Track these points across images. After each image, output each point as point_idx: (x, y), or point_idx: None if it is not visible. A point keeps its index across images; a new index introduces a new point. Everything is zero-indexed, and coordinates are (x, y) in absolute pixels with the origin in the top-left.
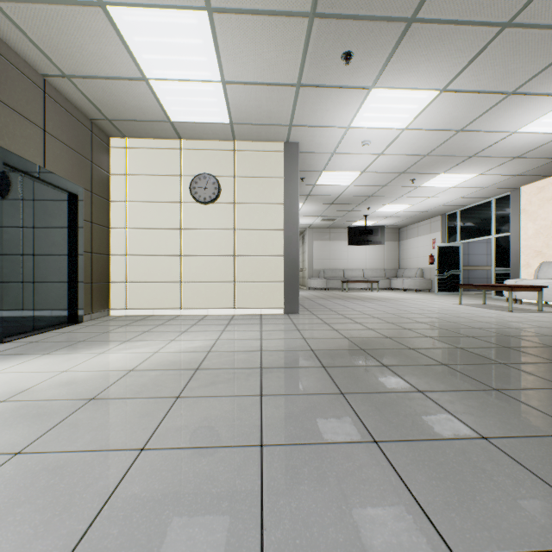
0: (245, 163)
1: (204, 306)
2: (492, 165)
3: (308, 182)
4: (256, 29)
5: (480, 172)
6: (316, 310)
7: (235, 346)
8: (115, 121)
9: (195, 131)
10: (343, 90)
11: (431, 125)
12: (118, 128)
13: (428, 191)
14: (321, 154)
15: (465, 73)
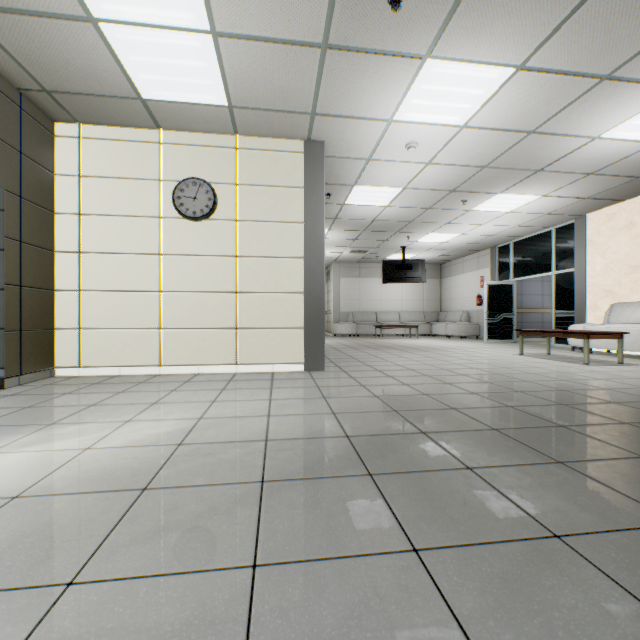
0: (251, 166)
1: (194, 362)
2: (560, 183)
3: (335, 200)
4: None
5: (545, 193)
6: (346, 365)
7: (226, 431)
8: (57, 93)
9: (179, 117)
10: (387, 58)
11: (497, 122)
12: (64, 106)
13: (480, 217)
14: (353, 161)
15: (553, 41)
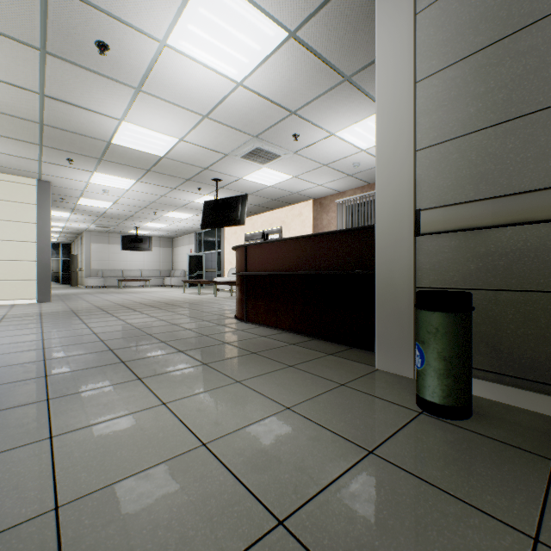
0: None
1: None
2: (197, 212)
3: (70, 201)
4: (3, 140)
5: (195, 214)
6: (69, 300)
7: None
8: None
9: None
10: (75, 169)
11: (144, 191)
12: None
13: (172, 219)
14: (74, 190)
15: (144, 178)
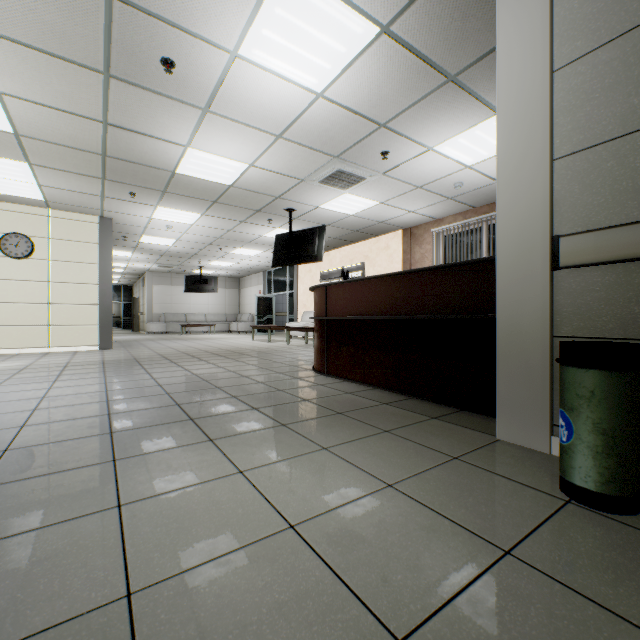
0: (61, 228)
1: (17, 346)
2: (267, 248)
3: (132, 240)
4: (66, 175)
5: (264, 250)
6: (131, 347)
7: (50, 362)
8: None
9: (7, 198)
10: (138, 203)
11: (209, 226)
12: None
13: (239, 256)
14: (136, 227)
15: (210, 211)
